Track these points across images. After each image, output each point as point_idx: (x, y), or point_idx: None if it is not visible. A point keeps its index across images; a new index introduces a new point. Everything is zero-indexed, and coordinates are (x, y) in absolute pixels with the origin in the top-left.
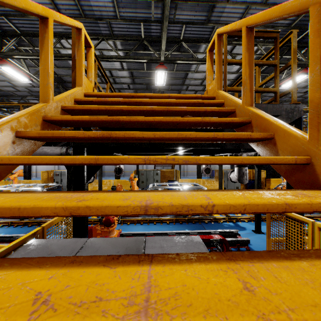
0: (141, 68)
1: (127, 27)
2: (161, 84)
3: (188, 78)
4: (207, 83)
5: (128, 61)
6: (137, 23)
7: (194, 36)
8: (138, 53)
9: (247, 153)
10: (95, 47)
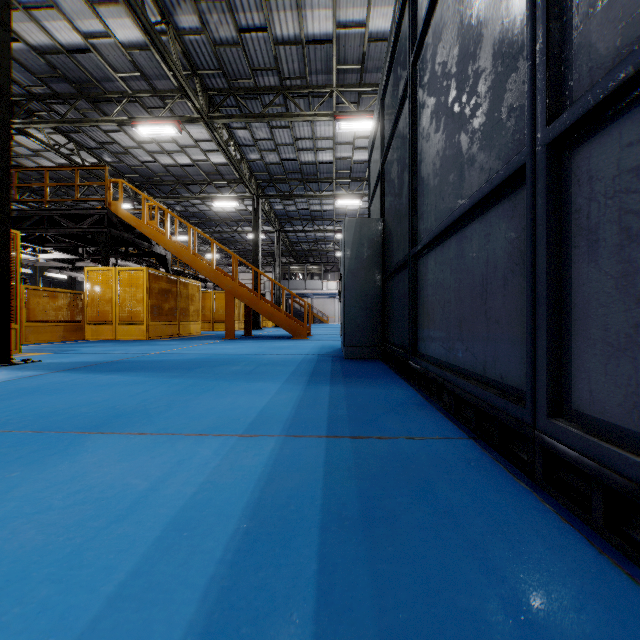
0: None
1: None
2: None
3: None
4: (147, 219)
5: None
6: None
7: None
8: None
9: (112, 261)
10: None
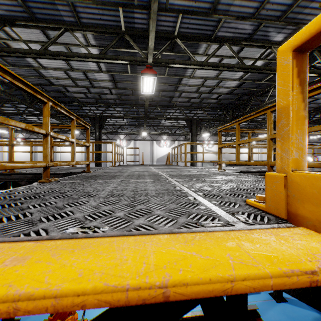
0: (124, 71)
1: (100, 14)
2: (149, 92)
3: (182, 85)
4: (285, 155)
5: (102, 61)
6: (113, 8)
7: (193, 32)
8: (118, 51)
9: None
10: (55, 40)
